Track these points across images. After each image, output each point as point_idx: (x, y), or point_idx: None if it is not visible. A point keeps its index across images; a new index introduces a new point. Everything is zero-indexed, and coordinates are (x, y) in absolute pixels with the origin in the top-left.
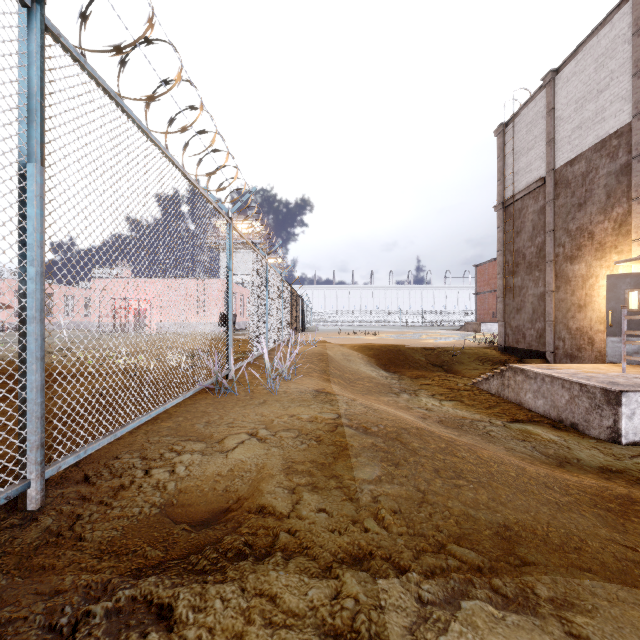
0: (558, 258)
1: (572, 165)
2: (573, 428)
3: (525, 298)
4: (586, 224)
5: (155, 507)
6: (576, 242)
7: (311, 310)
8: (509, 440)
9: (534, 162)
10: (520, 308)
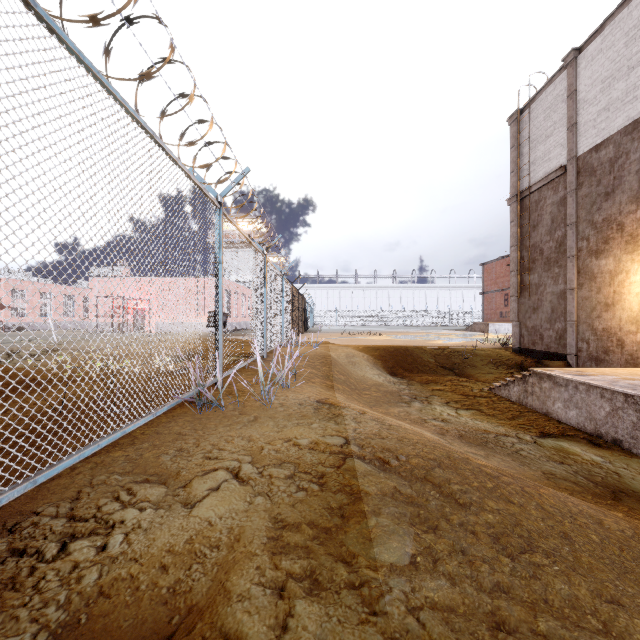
0: (581, 253)
1: (598, 151)
2: (616, 445)
3: (543, 296)
4: (614, 215)
5: (45, 633)
6: (602, 235)
7: (314, 310)
8: (544, 461)
9: (553, 150)
10: (537, 307)
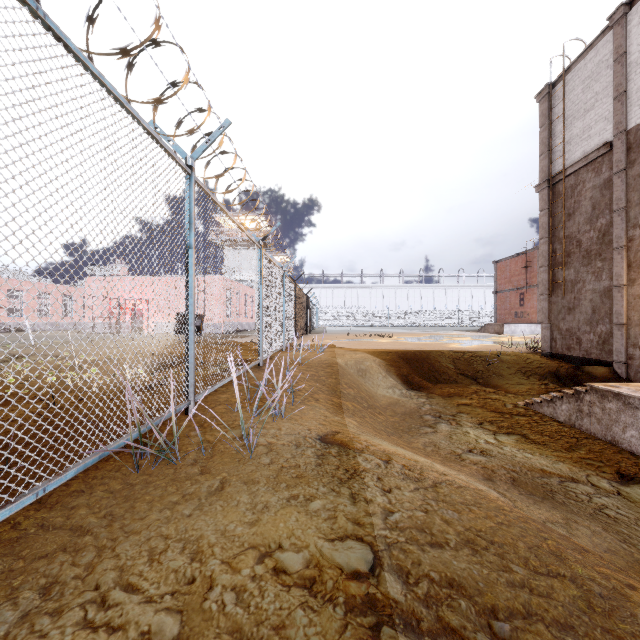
0: (633, 243)
1: None
2: None
3: (581, 295)
4: None
5: None
6: None
7: (318, 310)
8: None
9: (594, 125)
10: (573, 307)
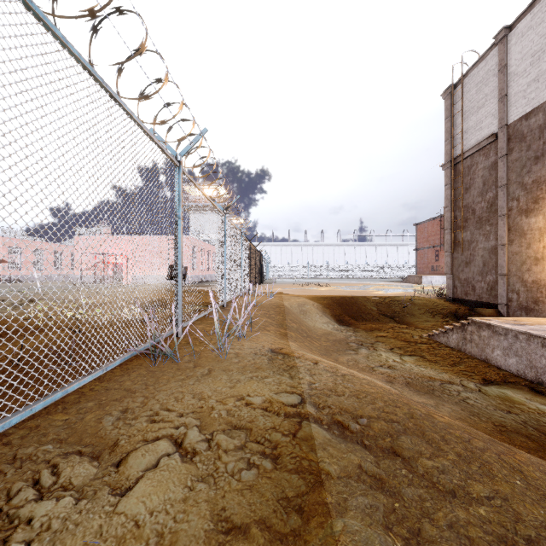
0: (511, 212)
1: (528, 119)
2: None
3: (475, 252)
4: (544, 176)
5: None
6: (532, 195)
7: (269, 264)
8: (492, 409)
9: (485, 119)
10: (469, 261)
